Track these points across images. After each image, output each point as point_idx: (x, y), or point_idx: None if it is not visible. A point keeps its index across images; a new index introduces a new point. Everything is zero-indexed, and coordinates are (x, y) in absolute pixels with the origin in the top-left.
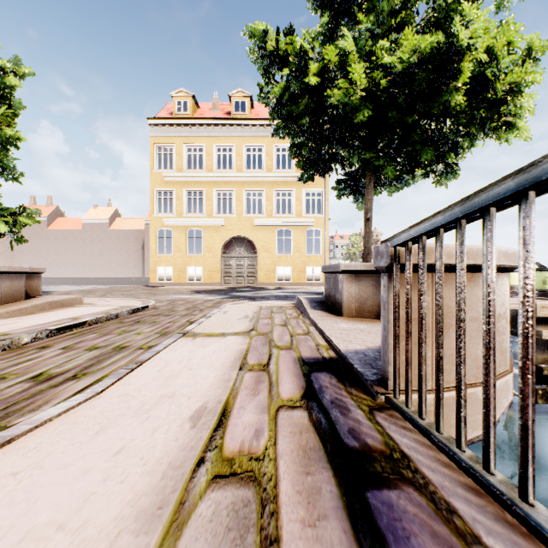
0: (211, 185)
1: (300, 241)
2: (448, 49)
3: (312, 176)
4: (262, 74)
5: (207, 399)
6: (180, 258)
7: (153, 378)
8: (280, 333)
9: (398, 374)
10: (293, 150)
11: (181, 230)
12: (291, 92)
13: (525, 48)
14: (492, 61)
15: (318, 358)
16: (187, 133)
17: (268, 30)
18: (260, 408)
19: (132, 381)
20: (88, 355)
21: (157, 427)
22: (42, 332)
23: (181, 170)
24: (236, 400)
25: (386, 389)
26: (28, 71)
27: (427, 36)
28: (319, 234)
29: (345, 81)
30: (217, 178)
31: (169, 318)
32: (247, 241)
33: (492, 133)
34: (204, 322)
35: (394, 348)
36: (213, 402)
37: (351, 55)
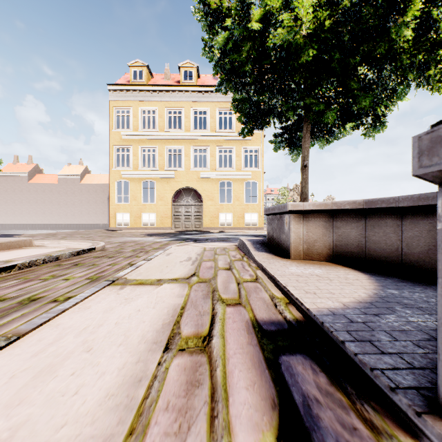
0: (163, 143)
1: (240, 191)
2: None
3: (252, 131)
4: (206, 30)
5: None
6: (136, 205)
7: (10, 377)
8: (225, 279)
9: None
10: (234, 104)
11: (136, 182)
12: (234, 41)
13: None
14: (438, 0)
15: (279, 322)
16: (142, 97)
17: None
18: None
19: None
20: None
21: None
22: None
23: (137, 130)
24: None
25: None
26: None
27: None
28: (256, 186)
29: (291, 17)
30: (168, 137)
31: (110, 261)
32: (194, 191)
33: (426, 81)
34: (142, 265)
35: None
36: None
37: None
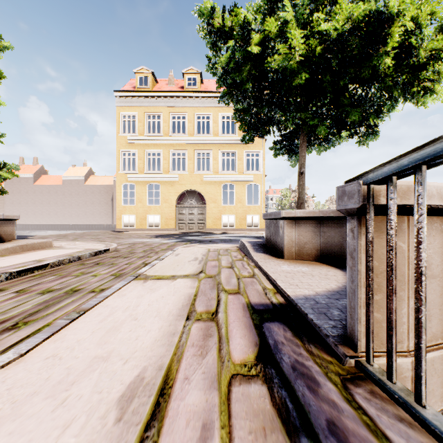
0: (168, 147)
1: (242, 193)
2: (377, 17)
3: (253, 138)
4: (210, 48)
5: (146, 363)
6: (141, 207)
7: (92, 332)
8: (227, 275)
9: (372, 336)
10: (236, 114)
11: (142, 185)
12: (235, 61)
13: (438, 25)
14: (416, 29)
15: (267, 304)
16: (147, 103)
17: (215, 8)
18: (209, 380)
19: (67, 336)
20: (38, 300)
21: (71, 420)
22: (1, 275)
23: (143, 135)
24: (180, 365)
25: (355, 350)
26: (7, 45)
27: (361, 3)
28: (257, 188)
29: (285, 46)
30: (173, 141)
31: (126, 260)
32: (197, 194)
33: (411, 97)
34: (157, 264)
35: (367, 304)
36: (153, 369)
37: (290, 24)
